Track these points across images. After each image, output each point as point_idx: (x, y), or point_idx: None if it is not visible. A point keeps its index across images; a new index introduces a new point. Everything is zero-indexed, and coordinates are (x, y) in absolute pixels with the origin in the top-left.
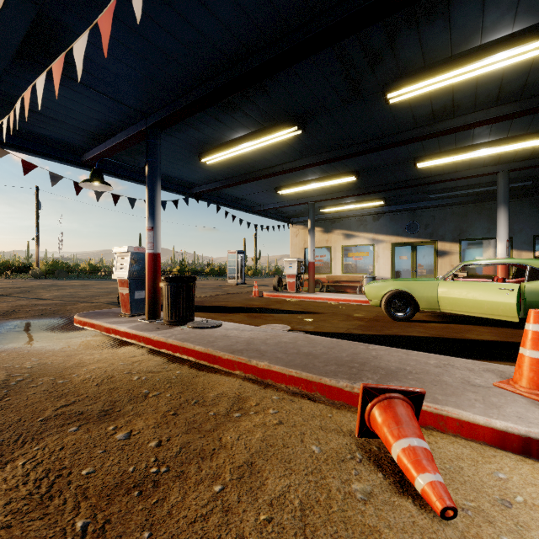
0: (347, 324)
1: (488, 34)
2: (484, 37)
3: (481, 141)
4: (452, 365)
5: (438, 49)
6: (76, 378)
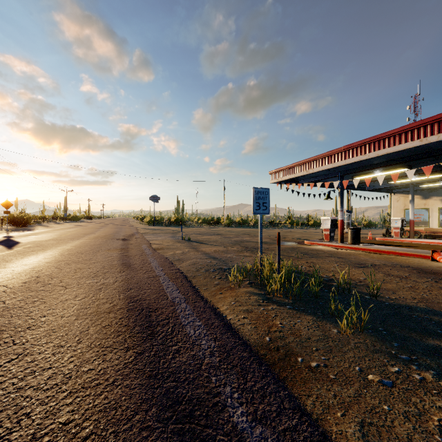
0: None
1: None
2: None
3: None
4: None
5: None
6: (345, 251)
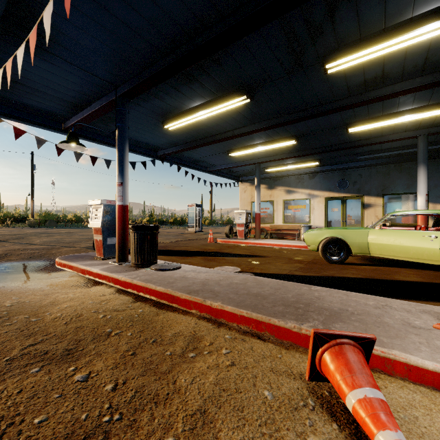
0: (289, 266)
1: (419, 7)
2: (416, 9)
3: (405, 108)
4: (390, 306)
5: (373, 21)
6: (48, 316)
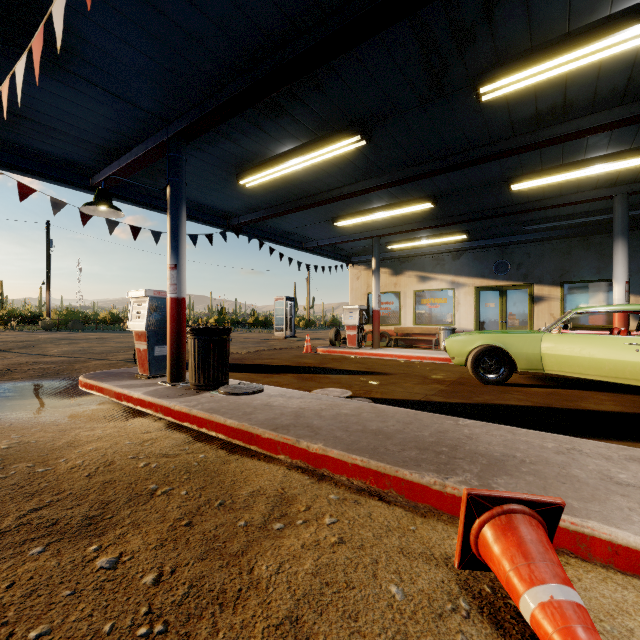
0: (424, 389)
1: None
2: (616, 3)
3: (596, 154)
4: (579, 450)
5: (551, 22)
6: (62, 465)
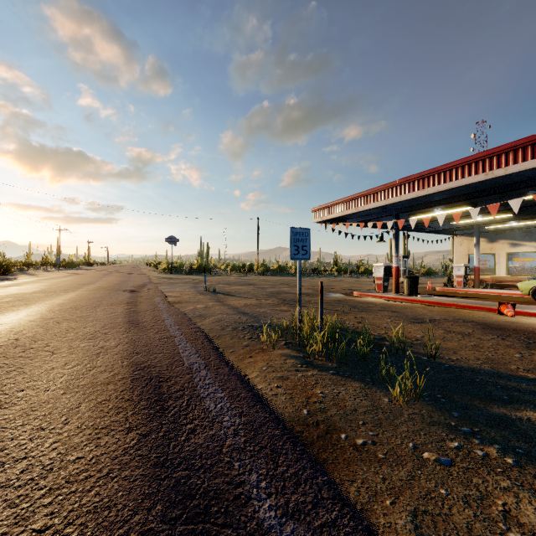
0: None
1: None
2: None
3: None
4: None
5: None
6: (400, 304)
